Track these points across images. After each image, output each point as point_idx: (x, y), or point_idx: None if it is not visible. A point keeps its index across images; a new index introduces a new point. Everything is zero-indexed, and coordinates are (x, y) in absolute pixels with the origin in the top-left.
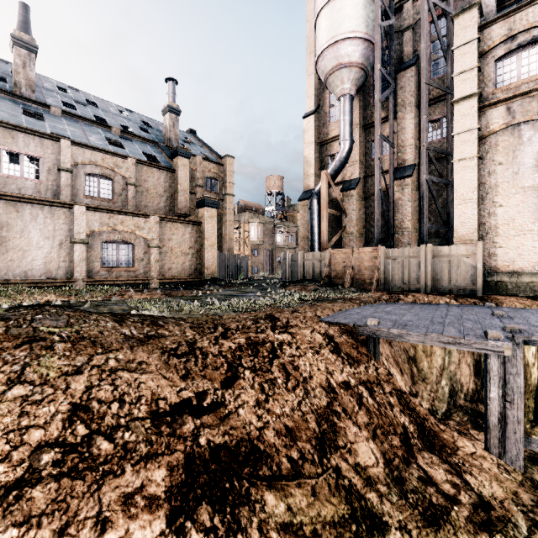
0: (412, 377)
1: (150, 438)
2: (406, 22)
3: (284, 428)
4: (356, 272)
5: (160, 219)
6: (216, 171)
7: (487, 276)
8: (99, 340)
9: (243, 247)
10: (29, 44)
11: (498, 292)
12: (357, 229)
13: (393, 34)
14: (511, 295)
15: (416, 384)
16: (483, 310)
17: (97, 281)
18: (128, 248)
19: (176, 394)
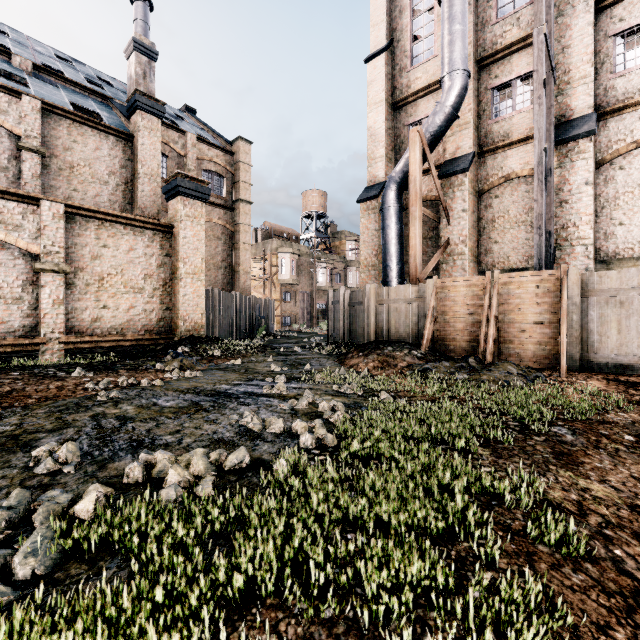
0: None
1: None
2: None
3: None
4: (501, 327)
5: (70, 212)
6: (221, 161)
7: None
8: None
9: (269, 288)
10: None
11: None
12: (470, 247)
13: None
14: None
15: None
16: None
17: None
18: None
19: None
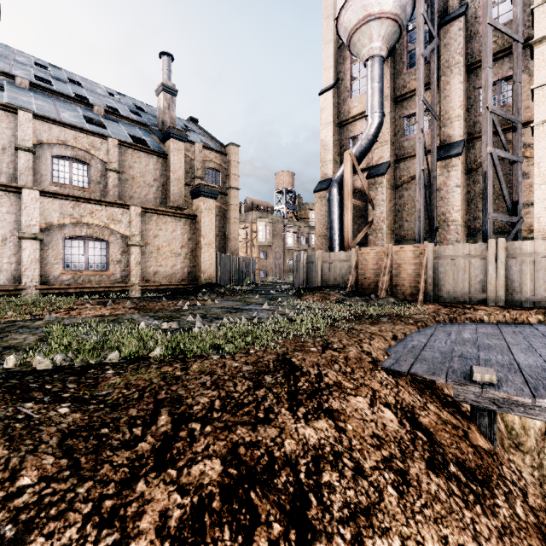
0: (501, 440)
1: None
2: None
3: None
4: (393, 277)
5: (144, 211)
6: (218, 161)
7: None
8: None
9: (250, 249)
10: None
11: None
12: (387, 224)
13: None
14: None
15: (508, 451)
16: None
17: (55, 288)
18: (100, 246)
19: None
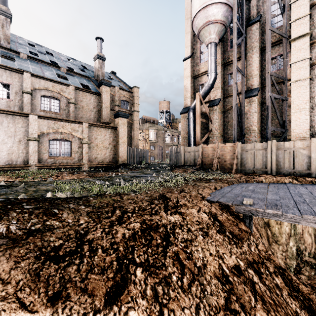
0: (268, 238)
1: None
2: None
3: None
4: (220, 160)
5: (89, 125)
6: (128, 96)
7: None
8: None
9: (145, 144)
10: (6, 12)
11: None
12: (219, 132)
13: (244, 0)
14: None
15: (271, 244)
16: None
17: (45, 166)
18: (67, 144)
19: None
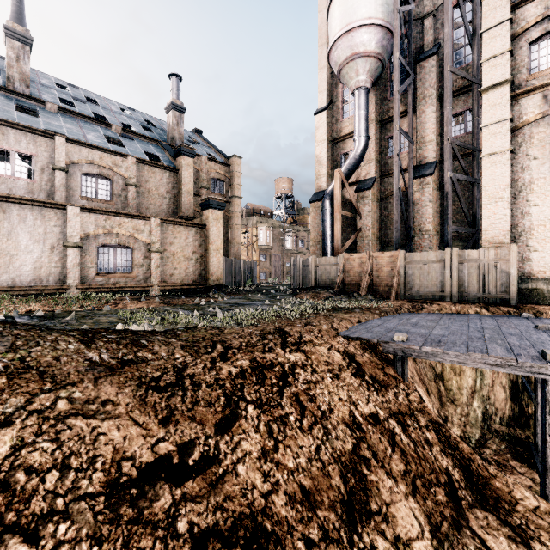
0: (439, 397)
1: (99, 531)
2: (426, 8)
3: (299, 490)
4: (373, 279)
5: (162, 222)
6: (222, 172)
7: (521, 282)
8: (51, 371)
9: (251, 252)
10: (23, 36)
11: (534, 300)
12: (373, 233)
13: (413, 20)
14: (549, 304)
15: (444, 405)
16: (523, 322)
17: (92, 288)
18: (126, 252)
19: (149, 449)
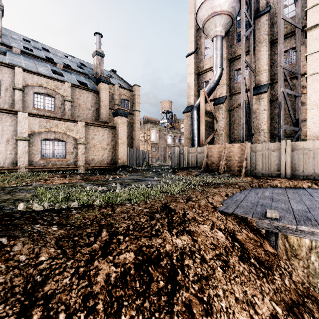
0: (286, 252)
1: None
2: None
3: None
4: (228, 162)
5: (86, 124)
6: (128, 95)
7: None
8: None
9: (146, 145)
10: None
11: None
12: (225, 132)
13: None
14: None
15: (290, 258)
16: None
17: (36, 168)
18: (61, 144)
19: None
